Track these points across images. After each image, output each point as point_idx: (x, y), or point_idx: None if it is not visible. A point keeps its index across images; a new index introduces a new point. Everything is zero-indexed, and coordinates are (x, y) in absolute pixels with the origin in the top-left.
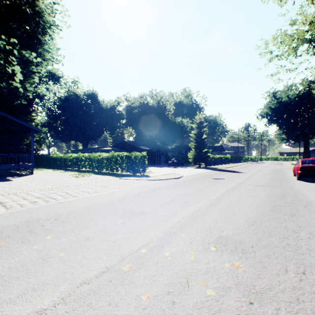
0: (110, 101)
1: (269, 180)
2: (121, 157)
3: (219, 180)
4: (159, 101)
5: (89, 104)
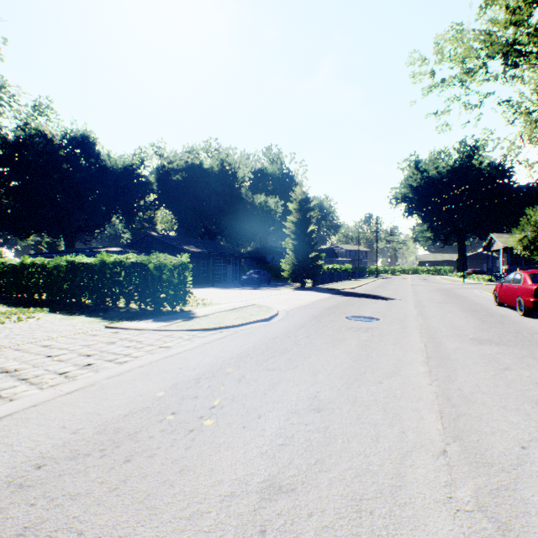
0: (124, 156)
1: (476, 320)
2: (124, 268)
3: (369, 323)
4: (223, 161)
5: (77, 157)
